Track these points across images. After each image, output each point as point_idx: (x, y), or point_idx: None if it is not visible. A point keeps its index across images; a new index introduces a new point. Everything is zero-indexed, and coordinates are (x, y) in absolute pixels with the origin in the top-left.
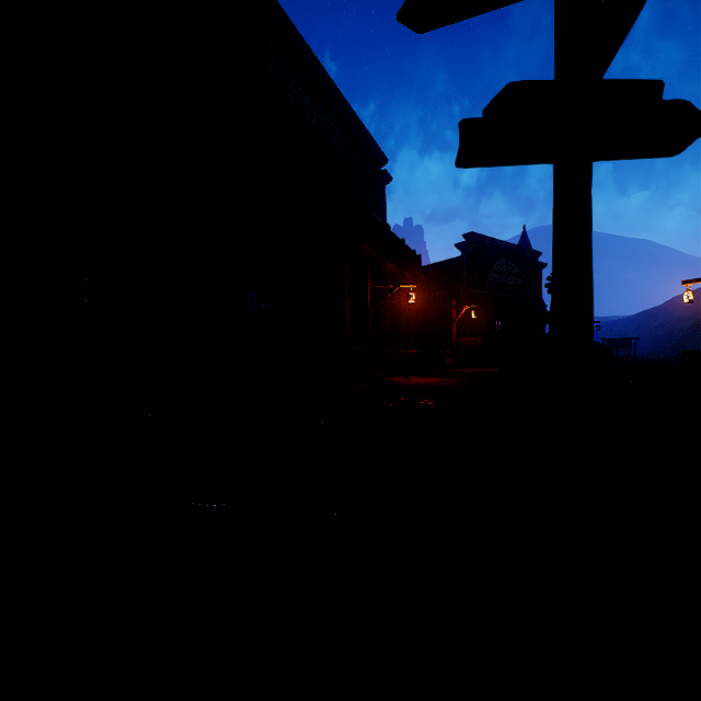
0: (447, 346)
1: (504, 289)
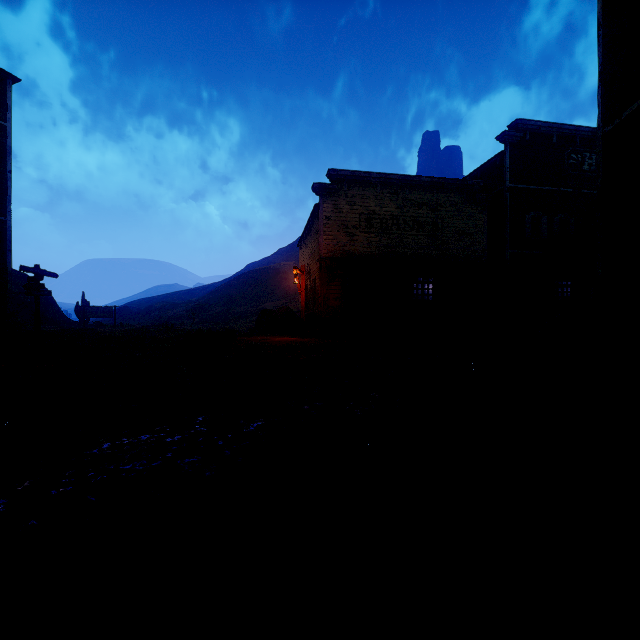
0: None
1: None
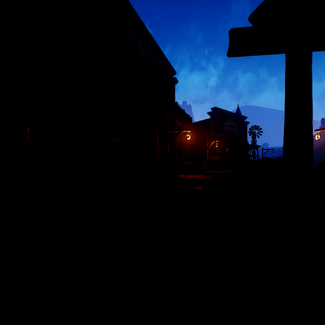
0: (204, 160)
1: (230, 134)
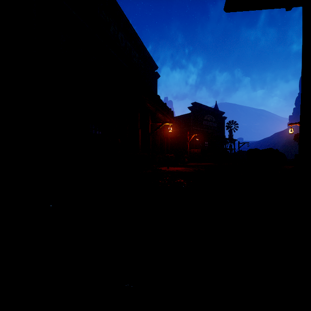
0: (185, 153)
1: (209, 128)
